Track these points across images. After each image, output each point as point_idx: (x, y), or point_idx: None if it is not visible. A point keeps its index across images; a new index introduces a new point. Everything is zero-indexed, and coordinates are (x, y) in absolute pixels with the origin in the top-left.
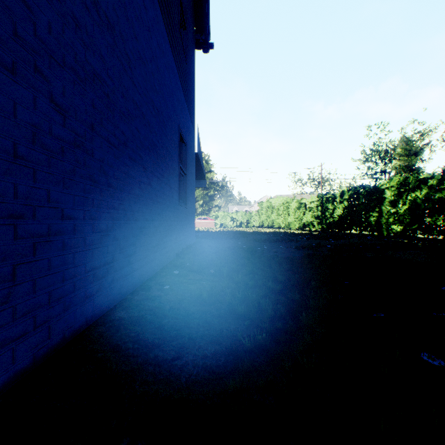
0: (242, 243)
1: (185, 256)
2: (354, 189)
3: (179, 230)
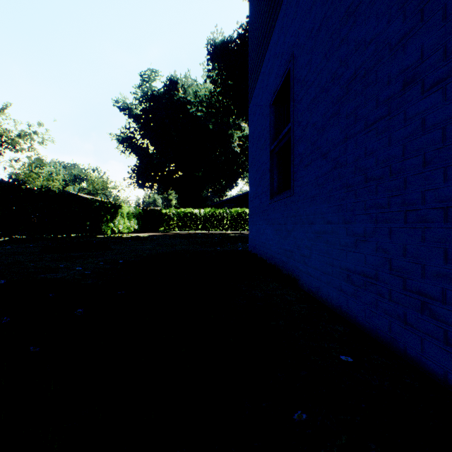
0: None
1: None
2: None
3: None
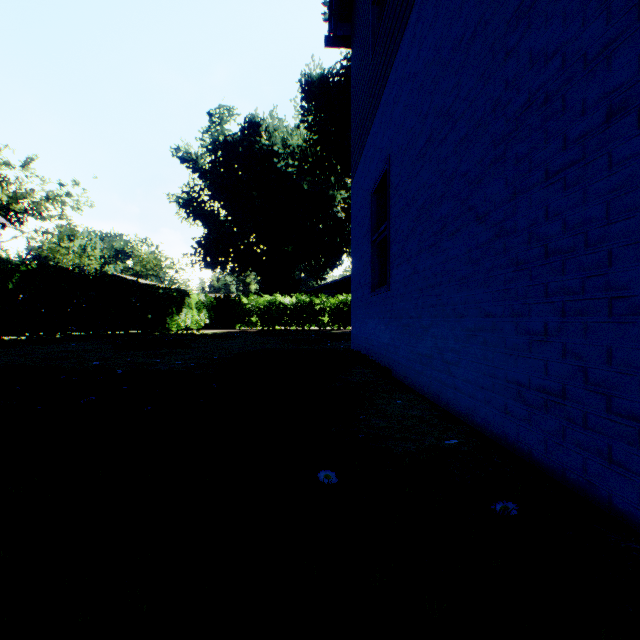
0: None
1: None
2: None
3: None
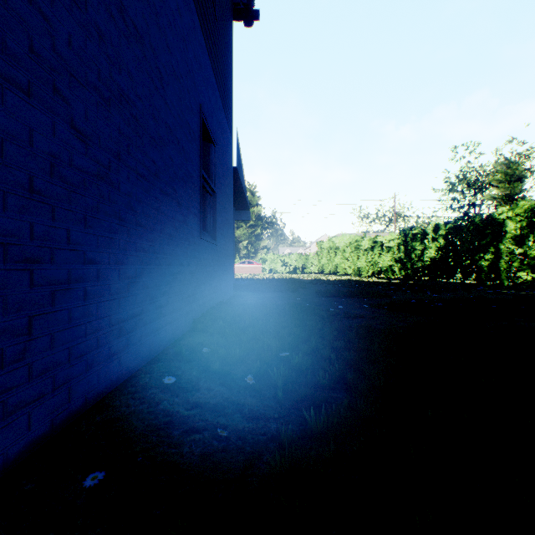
0: (301, 298)
1: (208, 326)
2: (455, 221)
3: (201, 280)
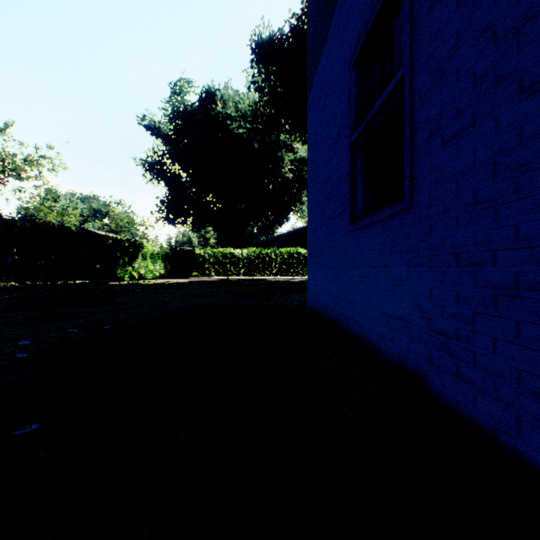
0: None
1: None
2: None
3: None
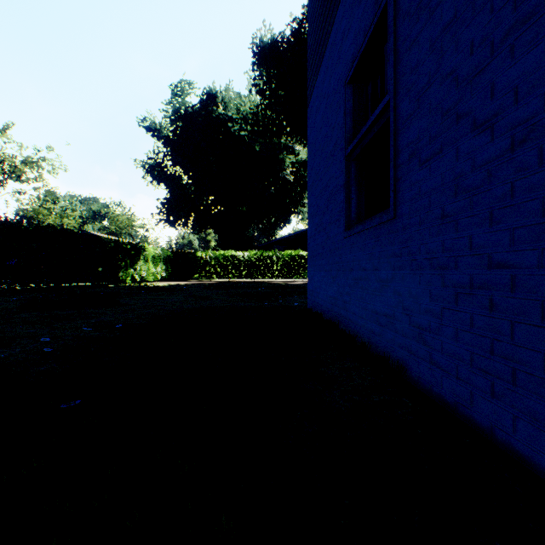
0: None
1: None
2: None
3: None
